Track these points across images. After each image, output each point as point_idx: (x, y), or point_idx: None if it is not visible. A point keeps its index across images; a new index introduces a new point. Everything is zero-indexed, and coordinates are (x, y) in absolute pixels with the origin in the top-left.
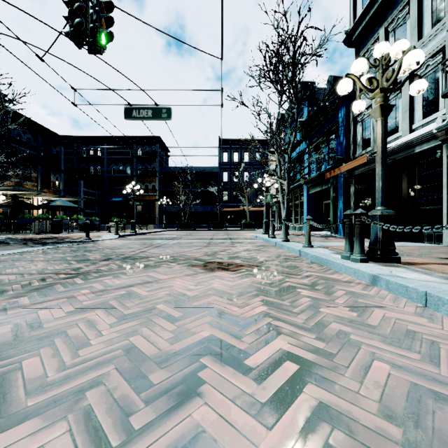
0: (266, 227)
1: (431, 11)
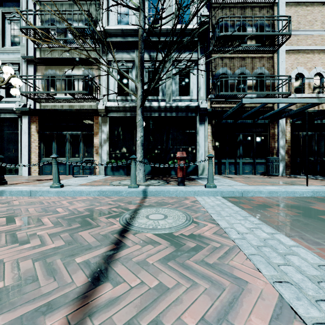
0: None
1: (11, 34)
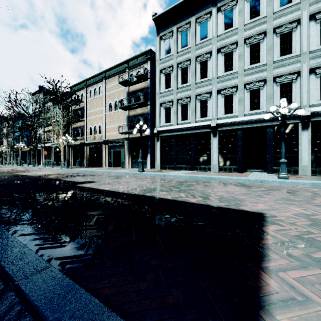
0: (2, 162)
1: None
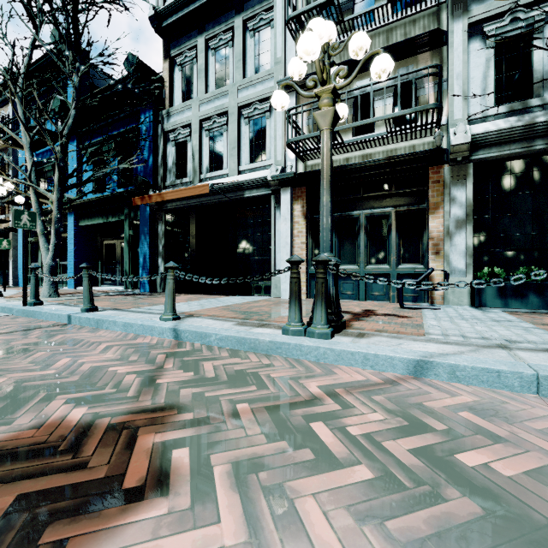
0: None
1: (254, 54)
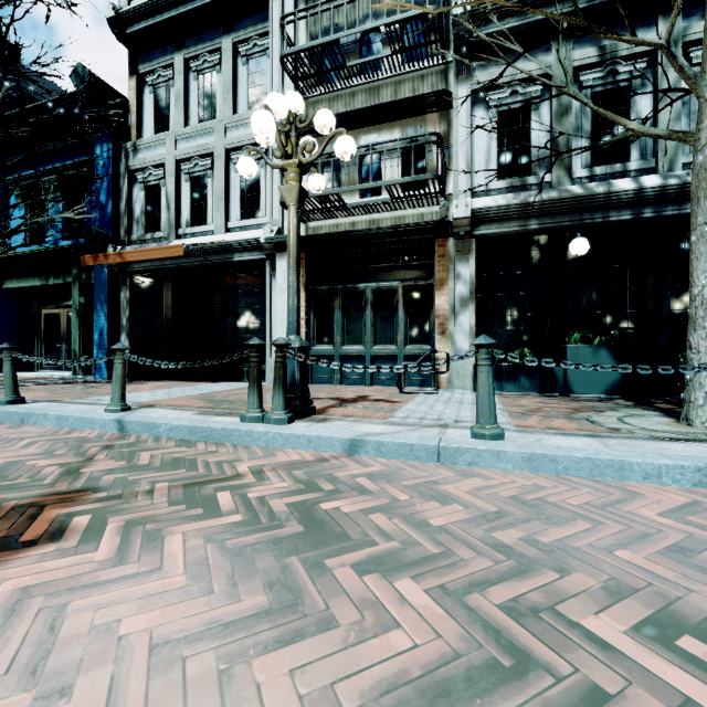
0: None
1: (248, 86)
